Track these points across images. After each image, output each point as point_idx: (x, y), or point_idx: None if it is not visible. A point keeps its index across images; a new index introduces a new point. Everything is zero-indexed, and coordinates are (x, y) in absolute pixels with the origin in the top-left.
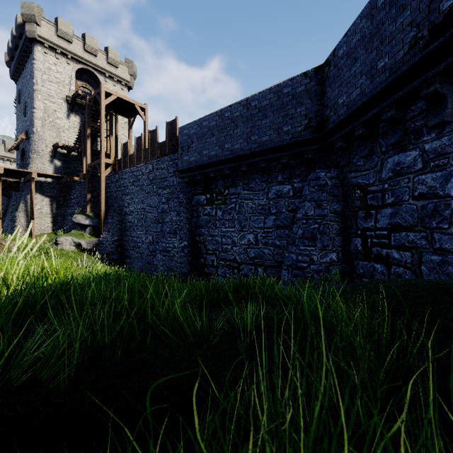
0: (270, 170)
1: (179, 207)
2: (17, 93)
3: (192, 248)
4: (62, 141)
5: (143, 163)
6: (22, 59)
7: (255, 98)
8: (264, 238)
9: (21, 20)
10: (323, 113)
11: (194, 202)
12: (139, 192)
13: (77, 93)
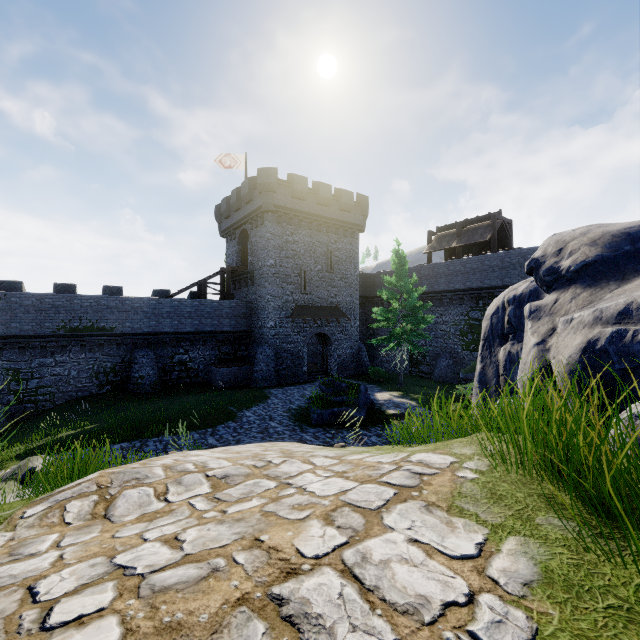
0: None
1: None
2: None
3: None
4: None
5: None
6: None
7: None
8: None
9: None
10: None
11: None
12: None
13: None
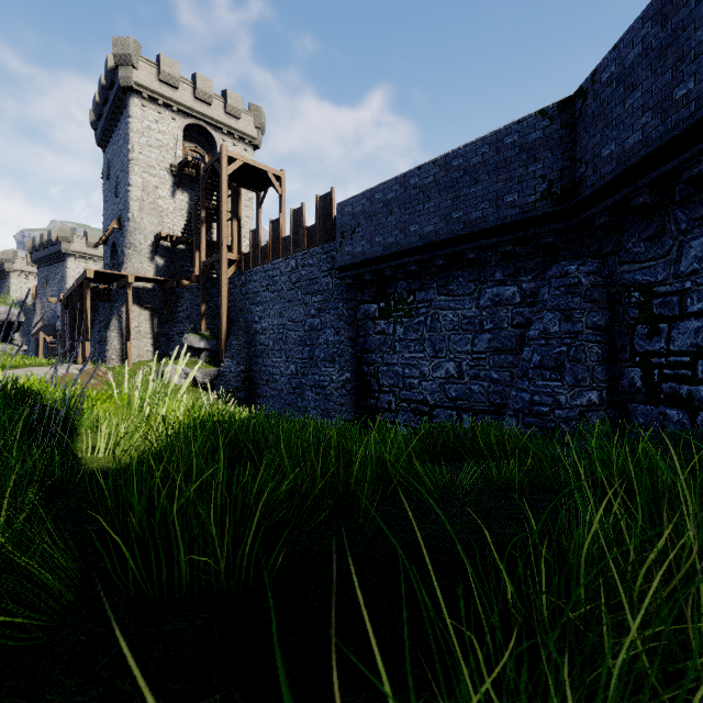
0: (483, 264)
1: (338, 321)
2: (105, 165)
3: (357, 383)
4: (165, 229)
5: (282, 257)
6: (113, 118)
7: (458, 154)
8: (472, 368)
9: (113, 64)
10: (574, 172)
11: (360, 313)
12: (276, 300)
13: (186, 160)
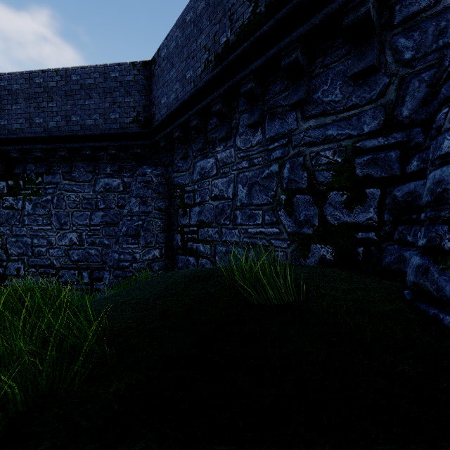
0: (98, 160)
1: None
2: None
3: None
4: None
5: None
6: None
7: (76, 72)
8: (90, 237)
9: None
10: (151, 110)
11: None
12: None
13: None
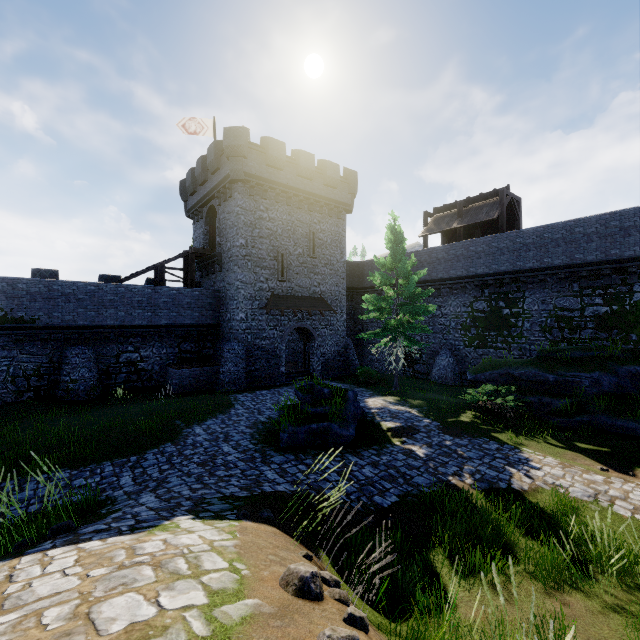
0: None
1: None
2: None
3: None
4: None
5: None
6: None
7: None
8: None
9: None
10: None
11: None
12: None
13: None
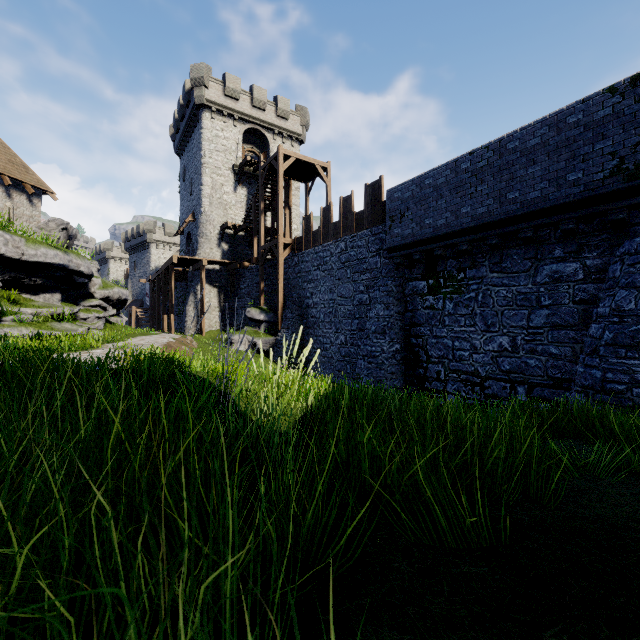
0: (540, 242)
1: (387, 297)
2: (181, 170)
3: (405, 354)
4: (229, 219)
5: (332, 240)
6: (188, 130)
7: (514, 138)
8: (528, 342)
9: (189, 86)
10: None
11: (408, 290)
12: (327, 278)
13: (246, 160)
